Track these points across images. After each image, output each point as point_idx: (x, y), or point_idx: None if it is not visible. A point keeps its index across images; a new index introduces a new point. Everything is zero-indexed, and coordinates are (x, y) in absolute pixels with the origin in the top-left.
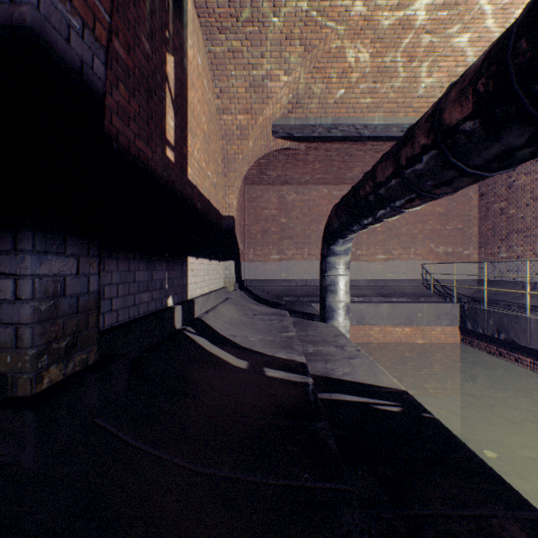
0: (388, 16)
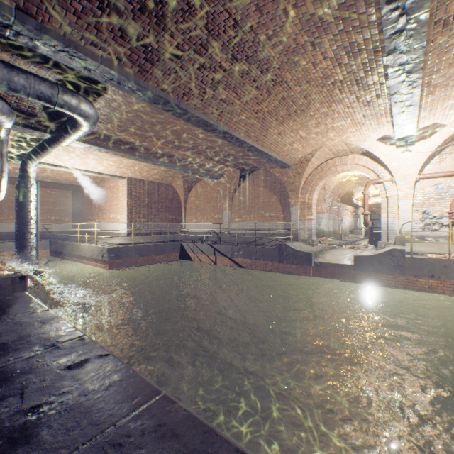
0: None
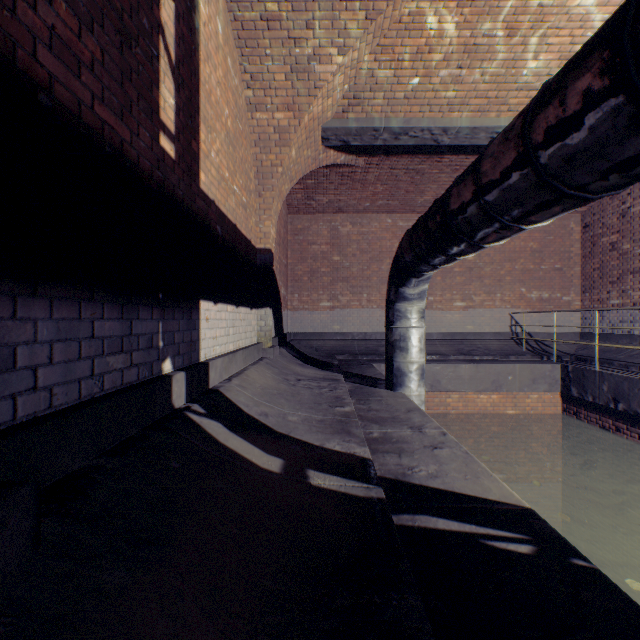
0: None
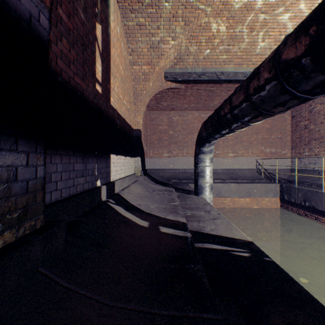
0: (238, 2)
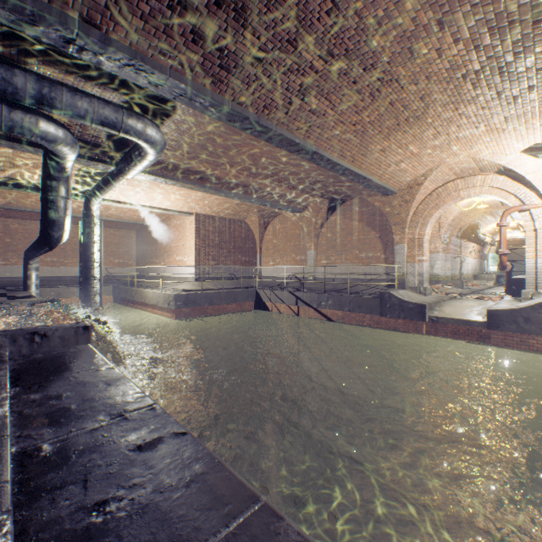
0: None
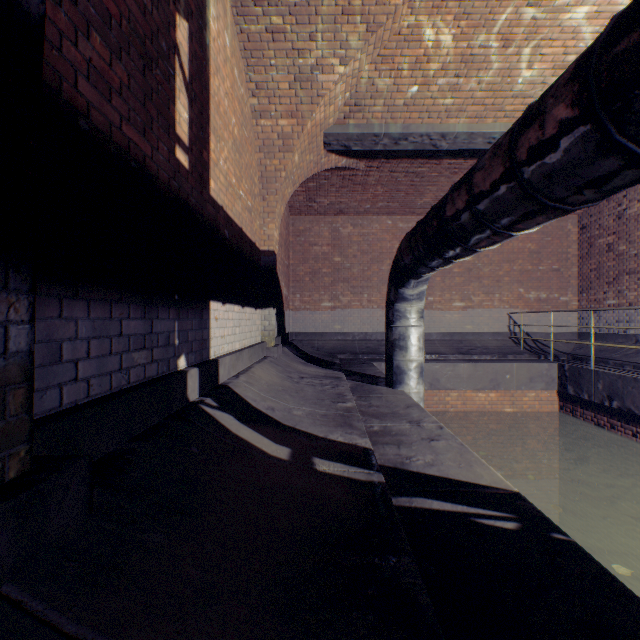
0: None
